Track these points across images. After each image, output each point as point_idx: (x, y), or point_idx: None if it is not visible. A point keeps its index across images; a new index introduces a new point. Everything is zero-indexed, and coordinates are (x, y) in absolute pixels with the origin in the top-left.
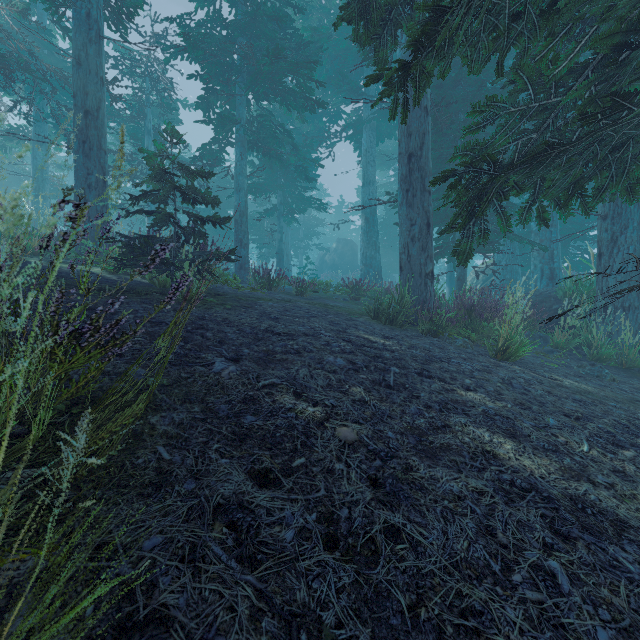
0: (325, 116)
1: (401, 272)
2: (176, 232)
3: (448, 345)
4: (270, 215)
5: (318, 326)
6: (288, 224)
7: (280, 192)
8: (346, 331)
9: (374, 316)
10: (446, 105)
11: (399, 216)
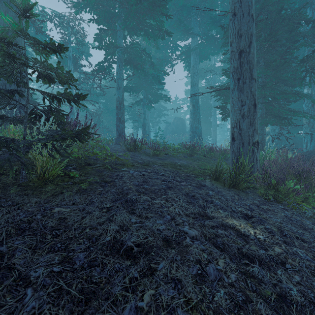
0: (169, 49)
1: (233, 142)
2: (30, 111)
3: (301, 218)
4: (138, 104)
5: (178, 213)
6: (148, 109)
7: (144, 91)
8: (206, 214)
9: (215, 178)
10: (259, 21)
11: (231, 99)
